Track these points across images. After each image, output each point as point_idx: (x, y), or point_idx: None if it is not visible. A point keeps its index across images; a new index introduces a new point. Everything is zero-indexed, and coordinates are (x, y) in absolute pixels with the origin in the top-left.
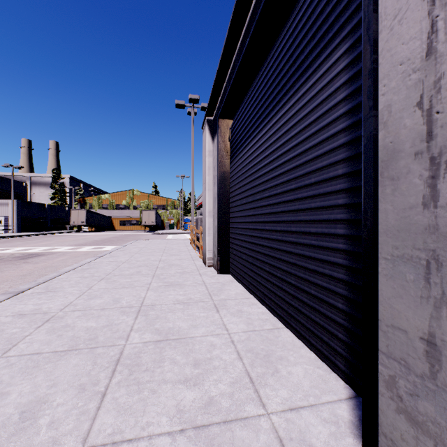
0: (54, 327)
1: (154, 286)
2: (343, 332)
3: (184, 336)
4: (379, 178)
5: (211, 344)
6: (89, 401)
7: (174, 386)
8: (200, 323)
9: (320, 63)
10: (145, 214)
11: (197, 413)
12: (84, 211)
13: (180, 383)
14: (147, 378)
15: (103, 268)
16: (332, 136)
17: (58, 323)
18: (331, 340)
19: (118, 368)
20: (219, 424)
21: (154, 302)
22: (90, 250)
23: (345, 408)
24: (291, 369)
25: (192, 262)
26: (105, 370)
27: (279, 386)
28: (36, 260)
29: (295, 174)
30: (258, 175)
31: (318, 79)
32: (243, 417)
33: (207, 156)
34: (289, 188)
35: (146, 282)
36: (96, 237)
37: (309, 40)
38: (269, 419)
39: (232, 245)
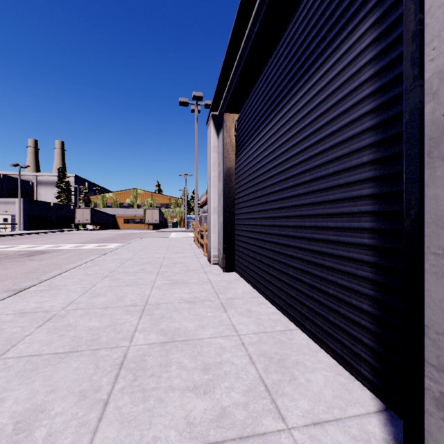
0: (56, 326)
1: (158, 283)
2: (369, 337)
3: (191, 337)
4: (426, 159)
5: (221, 347)
6: (90, 410)
7: (182, 394)
8: (208, 323)
9: (341, 42)
10: (149, 212)
11: (209, 426)
12: (89, 210)
13: (189, 390)
14: (152, 385)
15: (106, 265)
16: (354, 120)
17: (60, 322)
18: (354, 345)
19: (121, 372)
20: (235, 440)
21: (159, 301)
22: (94, 248)
23: (376, 424)
24: (310, 376)
25: (196, 259)
26: (108, 375)
27: (298, 396)
28: (41, 257)
29: (309, 165)
30: (267, 169)
31: (338, 60)
32: (261, 432)
33: (212, 152)
34: (303, 181)
35: (150, 280)
36: (100, 235)
37: (326, 18)
38: (290, 435)
39: (238, 242)
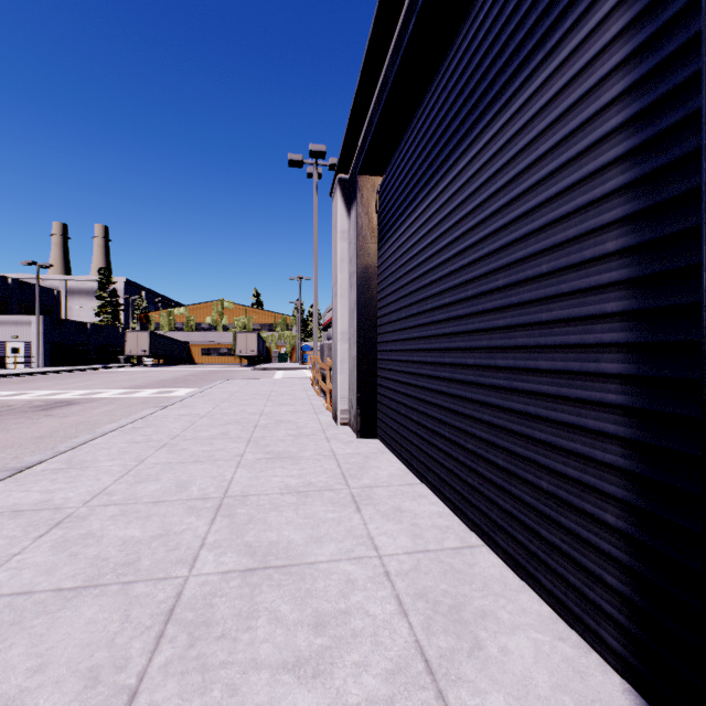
0: (67, 537)
1: (248, 459)
2: (619, 575)
3: (297, 560)
4: None
5: (348, 579)
6: None
7: (273, 678)
8: (327, 532)
9: (562, 36)
10: (241, 338)
11: None
12: (147, 334)
13: (286, 669)
14: (221, 657)
15: (167, 426)
16: (589, 176)
17: (75, 528)
18: (588, 585)
19: (168, 630)
20: None
21: (247, 490)
22: (152, 395)
23: None
24: (507, 642)
25: (314, 416)
26: (144, 634)
27: (487, 684)
28: (65, 411)
29: (504, 259)
30: (430, 267)
31: (558, 70)
32: None
33: (339, 240)
34: (492, 287)
35: (235, 452)
36: (163, 374)
37: None
38: None
39: (382, 390)
